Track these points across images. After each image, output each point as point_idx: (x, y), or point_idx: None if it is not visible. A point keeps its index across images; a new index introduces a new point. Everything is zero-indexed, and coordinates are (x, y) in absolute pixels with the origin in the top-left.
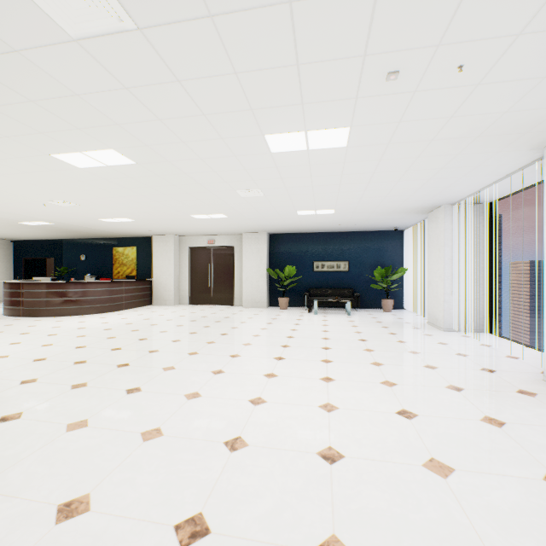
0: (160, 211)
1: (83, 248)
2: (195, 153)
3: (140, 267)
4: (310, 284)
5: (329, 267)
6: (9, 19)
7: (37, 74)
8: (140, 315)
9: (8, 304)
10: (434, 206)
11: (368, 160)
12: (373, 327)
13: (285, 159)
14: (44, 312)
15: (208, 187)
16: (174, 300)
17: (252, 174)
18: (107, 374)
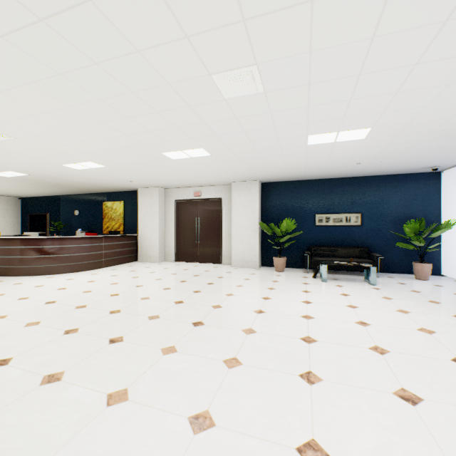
0: (120, 145)
1: (76, 204)
2: None
3: (127, 222)
4: (310, 241)
5: (336, 220)
6: None
7: None
8: (113, 276)
9: None
10: None
11: None
12: (438, 315)
13: None
14: (13, 271)
15: (159, 66)
16: (159, 257)
17: None
18: None
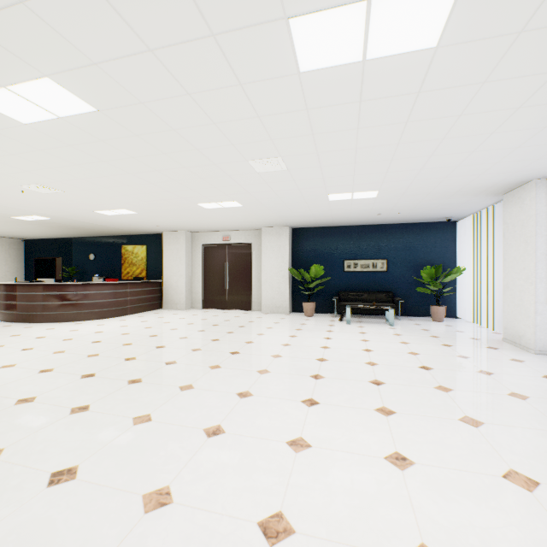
0: (160, 198)
1: (92, 247)
2: (177, 79)
3: (150, 267)
4: (339, 286)
5: (363, 266)
6: None
7: None
8: (143, 321)
9: (3, 308)
10: (519, 182)
11: (461, 85)
12: (430, 344)
13: (321, 90)
14: (38, 318)
15: (210, 155)
16: (185, 304)
17: (269, 127)
18: (46, 428)
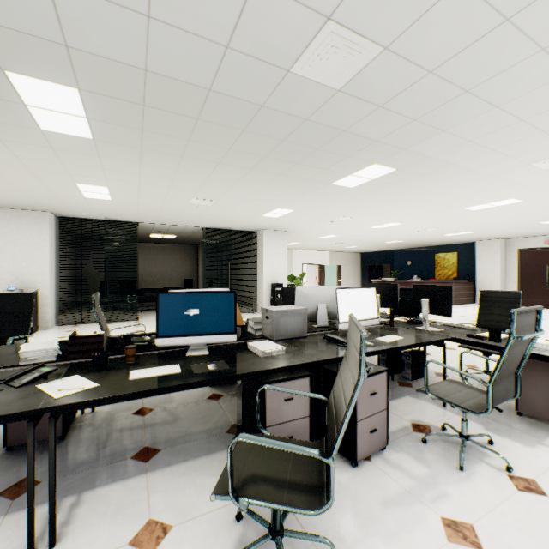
0: (507, 223)
1: (408, 256)
2: None
3: (460, 270)
4: None
5: None
6: (515, 173)
7: (504, 184)
8: (474, 310)
9: None
10: None
11: None
12: None
13: None
14: None
15: None
16: None
17: None
18: None
